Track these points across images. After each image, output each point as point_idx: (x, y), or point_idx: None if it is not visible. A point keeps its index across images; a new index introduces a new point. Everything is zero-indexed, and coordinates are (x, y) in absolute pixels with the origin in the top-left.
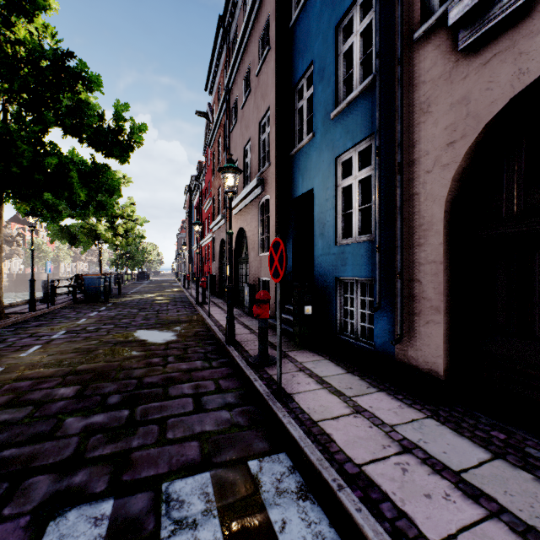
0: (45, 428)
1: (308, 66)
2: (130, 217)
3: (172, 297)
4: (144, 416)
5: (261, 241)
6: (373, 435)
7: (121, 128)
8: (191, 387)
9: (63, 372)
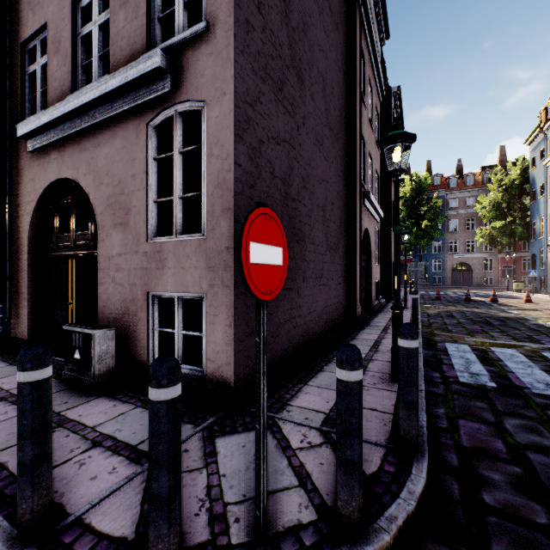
0: None
1: None
2: None
3: None
4: None
5: None
6: None
7: None
8: None
9: None
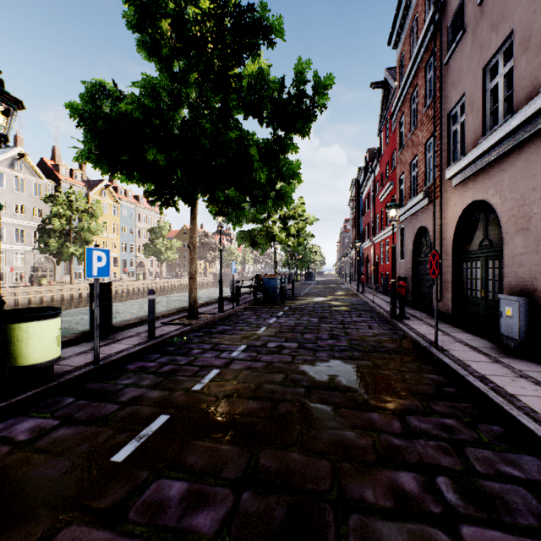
0: None
1: None
2: (300, 216)
3: (349, 303)
4: None
5: None
6: None
7: (302, 92)
8: None
9: (236, 465)
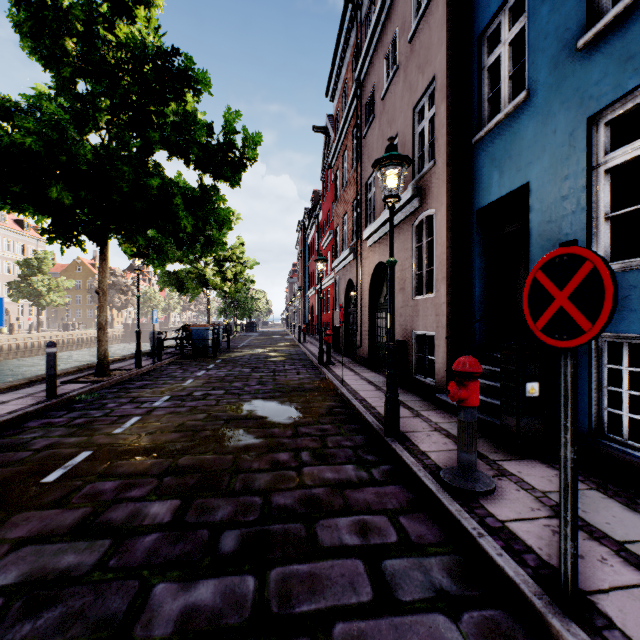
0: (120, 604)
1: None
2: (239, 259)
3: (287, 353)
4: (284, 602)
5: (415, 279)
6: None
7: (231, 142)
8: (354, 529)
9: (160, 468)
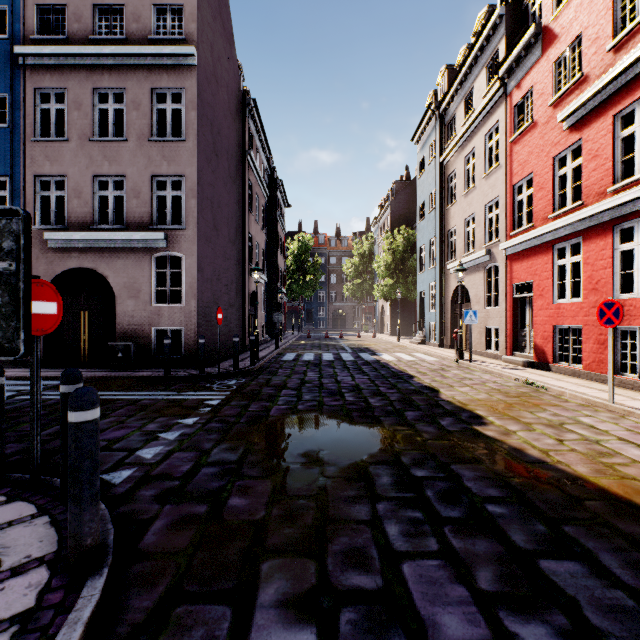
0: None
1: None
2: None
3: None
4: None
5: None
6: (15, 372)
7: None
8: None
9: None
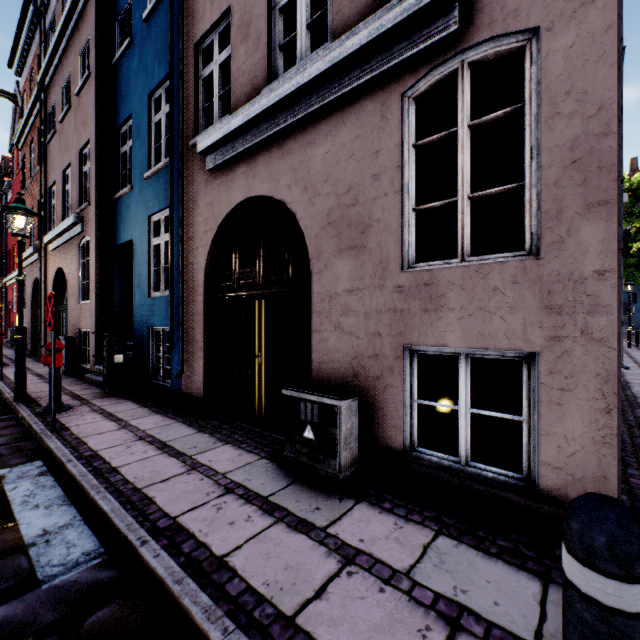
0: None
1: (129, 116)
2: None
3: None
4: None
5: (82, 287)
6: (124, 437)
7: None
8: None
9: None
